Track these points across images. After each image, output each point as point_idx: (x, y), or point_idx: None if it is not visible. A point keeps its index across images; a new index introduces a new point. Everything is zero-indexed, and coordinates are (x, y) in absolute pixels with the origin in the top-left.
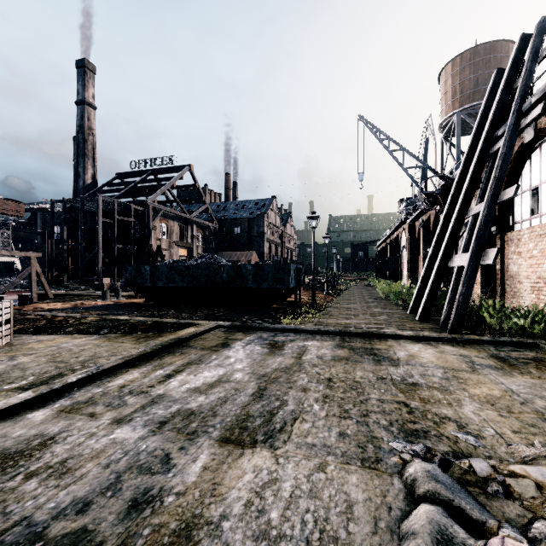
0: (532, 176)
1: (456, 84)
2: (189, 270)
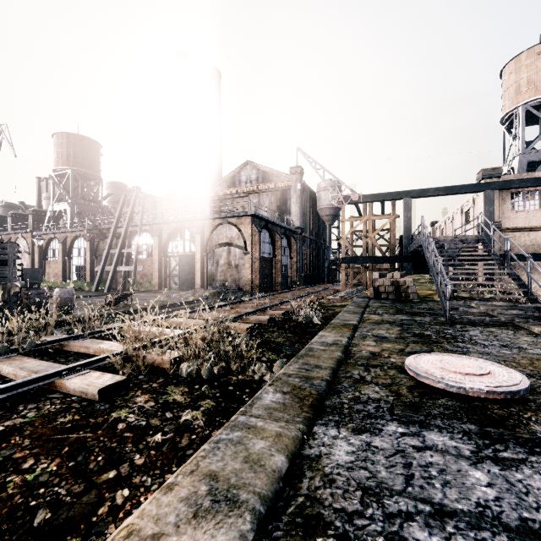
0: (140, 241)
1: (71, 150)
2: None
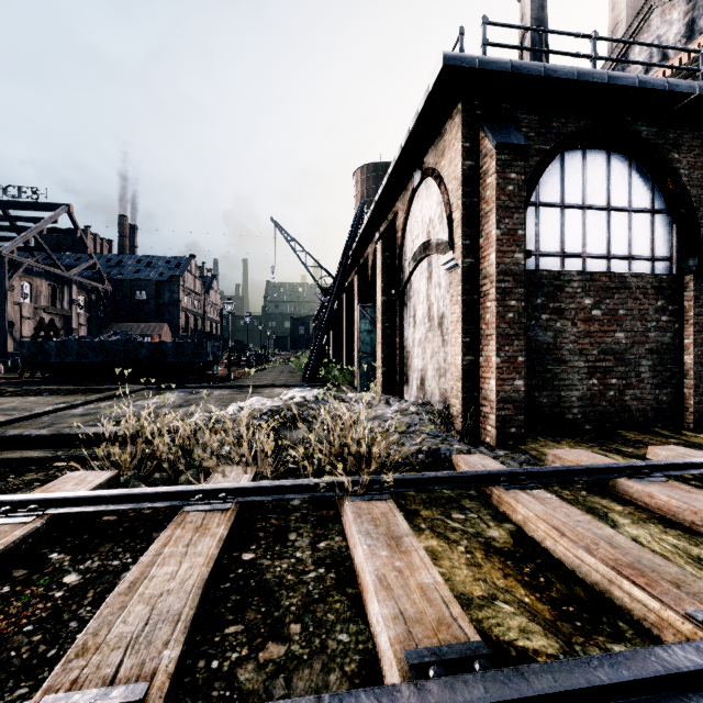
0: None
1: (364, 189)
2: (105, 347)
